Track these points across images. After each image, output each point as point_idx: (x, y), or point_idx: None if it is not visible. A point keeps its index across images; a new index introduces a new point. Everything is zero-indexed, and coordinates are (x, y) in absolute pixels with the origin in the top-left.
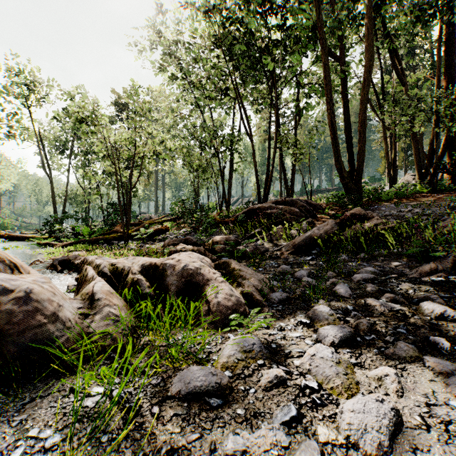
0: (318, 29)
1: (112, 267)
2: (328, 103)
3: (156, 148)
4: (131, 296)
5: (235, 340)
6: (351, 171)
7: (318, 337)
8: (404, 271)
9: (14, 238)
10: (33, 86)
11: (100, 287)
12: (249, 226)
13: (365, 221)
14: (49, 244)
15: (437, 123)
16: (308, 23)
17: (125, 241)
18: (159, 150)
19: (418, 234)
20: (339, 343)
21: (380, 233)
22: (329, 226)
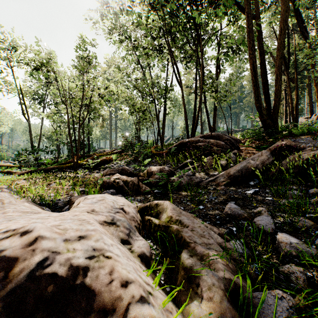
0: None
1: None
2: (250, 49)
3: (101, 91)
4: None
5: None
6: (268, 110)
7: None
8: None
9: None
10: (15, 51)
11: None
12: (180, 157)
13: (296, 151)
14: (10, 172)
15: None
16: None
17: (74, 170)
18: (103, 93)
19: None
20: None
21: None
22: (265, 156)
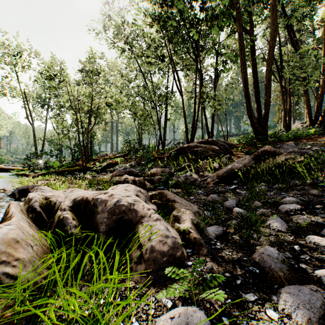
0: (234, 6)
1: (45, 201)
2: (241, 64)
3: (108, 100)
4: (52, 238)
5: (173, 321)
6: (259, 118)
7: (284, 307)
8: (323, 200)
9: (3, 170)
10: (19, 57)
11: (4, 234)
12: (179, 160)
13: (275, 156)
14: (25, 175)
15: (323, 82)
16: (226, 1)
17: (84, 172)
18: (110, 102)
19: (323, 167)
20: (319, 321)
21: (290, 166)
22: (247, 160)
